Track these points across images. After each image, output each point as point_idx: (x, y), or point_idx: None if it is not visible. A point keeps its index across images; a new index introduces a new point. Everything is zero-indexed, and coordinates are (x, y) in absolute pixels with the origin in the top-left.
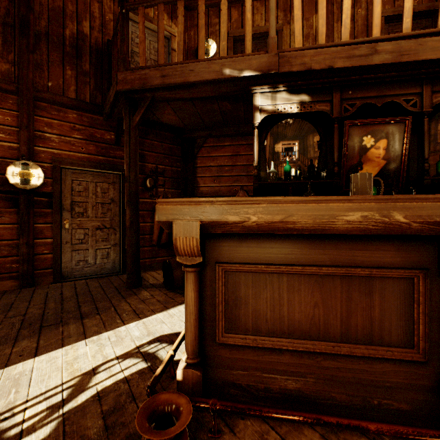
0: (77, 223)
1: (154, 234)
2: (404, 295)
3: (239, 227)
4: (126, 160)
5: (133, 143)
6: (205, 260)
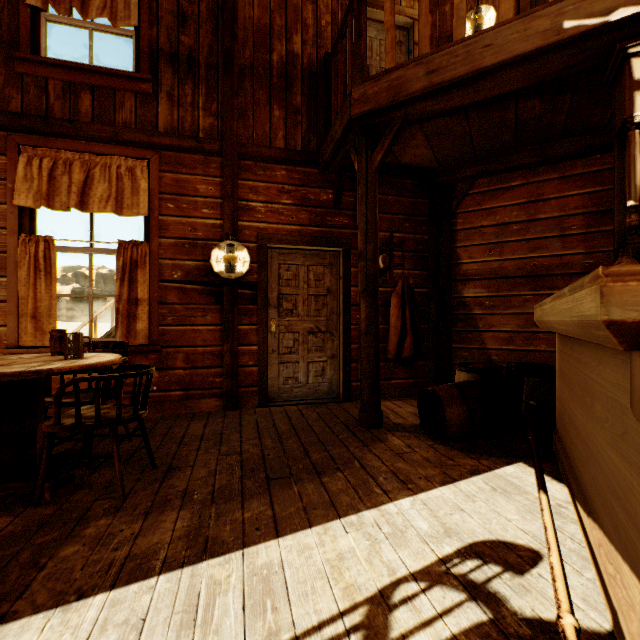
0: (285, 325)
1: (389, 343)
2: None
3: None
4: (361, 226)
5: (372, 197)
6: None
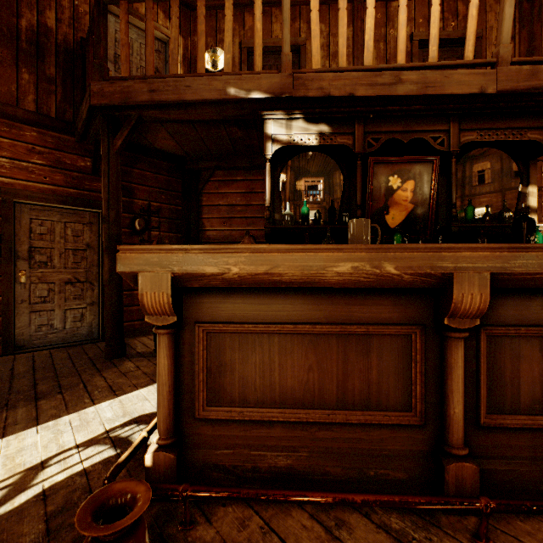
0: (38, 276)
1: None
2: (402, 354)
3: (219, 280)
4: (104, 195)
5: (114, 173)
6: (183, 320)
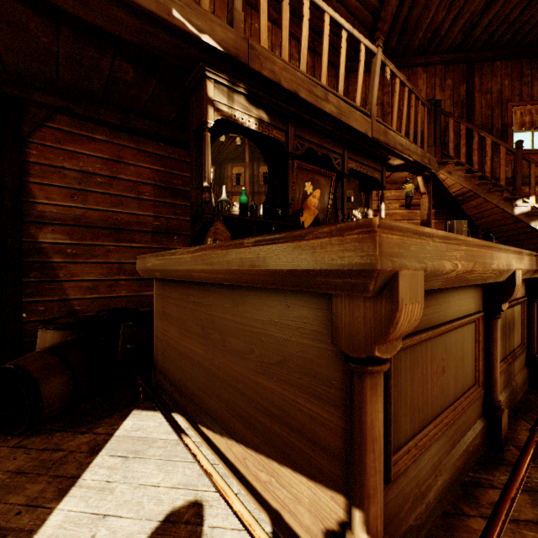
0: None
1: None
2: (473, 338)
3: (442, 280)
4: None
5: None
6: None
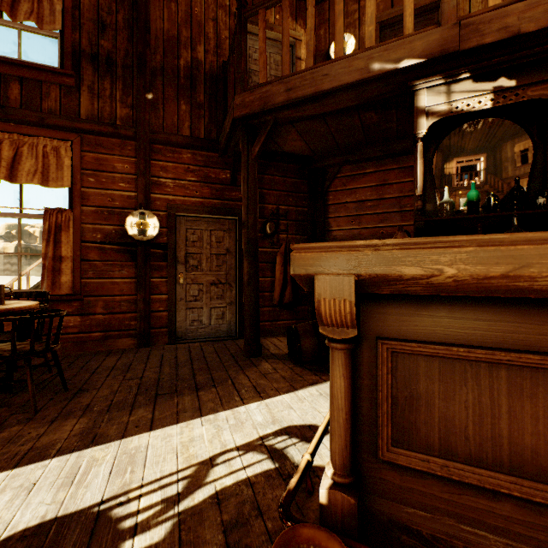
0: (191, 278)
1: (275, 292)
2: None
3: (421, 286)
4: (244, 201)
5: (252, 180)
6: (360, 334)
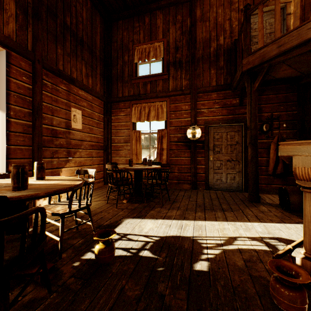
0: (216, 157)
1: (269, 166)
2: None
3: None
4: (248, 115)
5: (253, 102)
6: None
